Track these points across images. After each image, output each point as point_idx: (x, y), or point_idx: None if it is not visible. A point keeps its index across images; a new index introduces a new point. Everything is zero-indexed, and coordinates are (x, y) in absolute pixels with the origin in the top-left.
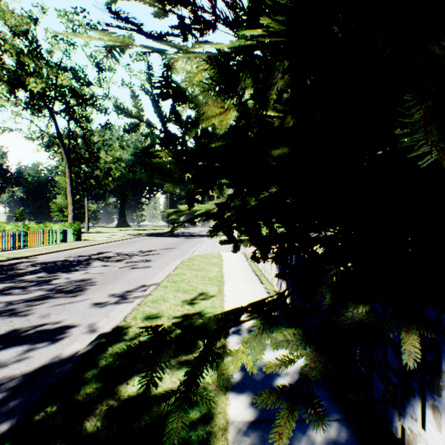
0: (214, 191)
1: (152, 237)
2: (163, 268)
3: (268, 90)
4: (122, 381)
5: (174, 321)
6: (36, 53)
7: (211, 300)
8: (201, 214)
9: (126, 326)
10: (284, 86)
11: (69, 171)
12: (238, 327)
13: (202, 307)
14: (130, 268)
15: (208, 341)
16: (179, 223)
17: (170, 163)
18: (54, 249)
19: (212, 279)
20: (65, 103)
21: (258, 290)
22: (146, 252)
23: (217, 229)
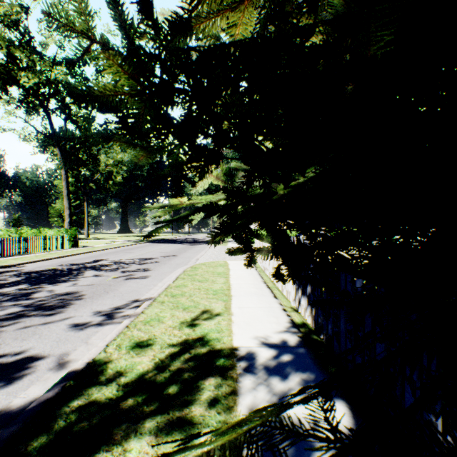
0: (220, 179)
1: (154, 243)
2: (162, 279)
3: None
4: None
5: (169, 352)
6: (28, 45)
7: (215, 320)
8: (201, 209)
9: (105, 359)
10: None
11: (66, 173)
12: (250, 360)
13: (205, 331)
14: (125, 279)
15: None
16: (166, 222)
17: (130, 93)
18: (46, 256)
19: (217, 292)
20: (59, 100)
21: (272, 307)
22: (145, 259)
23: (226, 231)
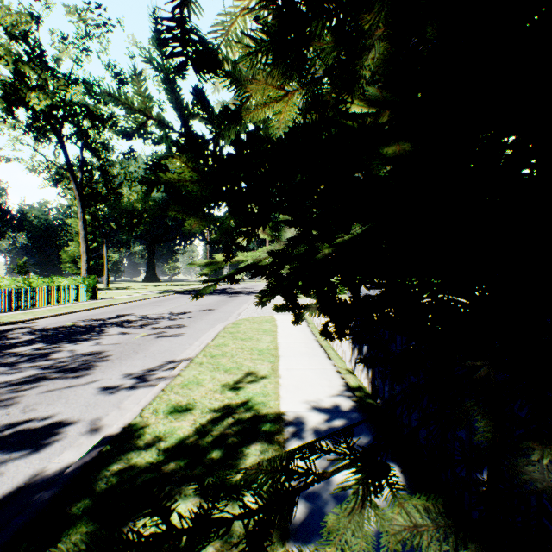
0: (266, 234)
1: (187, 295)
2: (198, 337)
3: (359, 58)
4: (127, 520)
5: (210, 416)
6: (39, 61)
7: (261, 383)
8: (247, 267)
9: (142, 424)
10: (379, 63)
11: (82, 211)
12: (299, 425)
13: (250, 394)
14: (156, 337)
15: (255, 523)
16: (213, 281)
17: (190, 180)
18: (61, 310)
19: (263, 352)
20: (76, 125)
21: (325, 369)
22: (178, 314)
23: (272, 292)
